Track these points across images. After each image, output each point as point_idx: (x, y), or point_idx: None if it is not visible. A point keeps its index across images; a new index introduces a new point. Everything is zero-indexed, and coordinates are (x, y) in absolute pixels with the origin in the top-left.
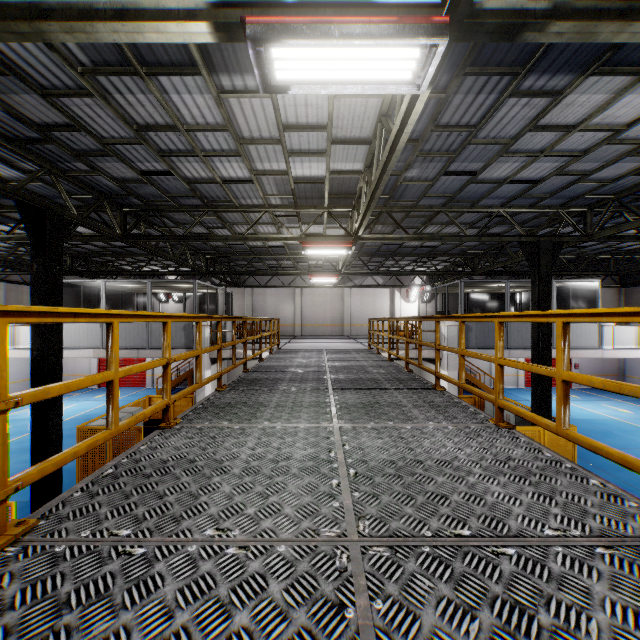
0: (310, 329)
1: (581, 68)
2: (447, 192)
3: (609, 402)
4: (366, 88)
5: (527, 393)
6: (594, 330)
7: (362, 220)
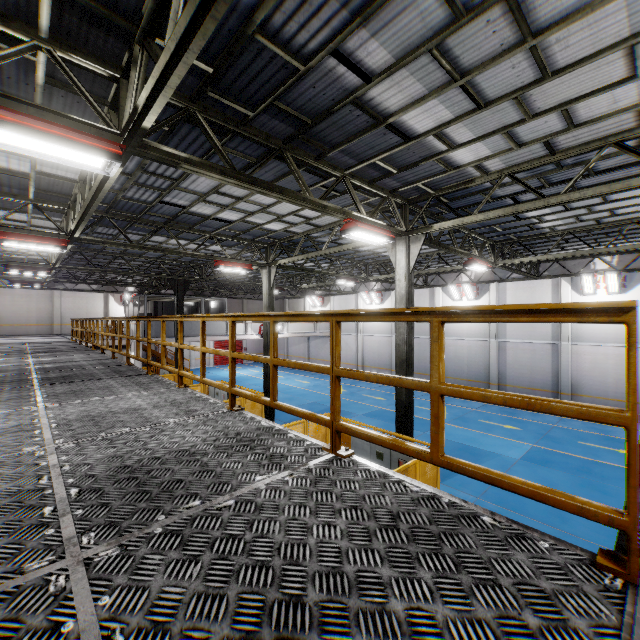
0: (10, 329)
1: (147, 232)
2: (119, 249)
3: (255, 368)
4: (43, 249)
5: (213, 369)
6: (224, 325)
7: (56, 262)
